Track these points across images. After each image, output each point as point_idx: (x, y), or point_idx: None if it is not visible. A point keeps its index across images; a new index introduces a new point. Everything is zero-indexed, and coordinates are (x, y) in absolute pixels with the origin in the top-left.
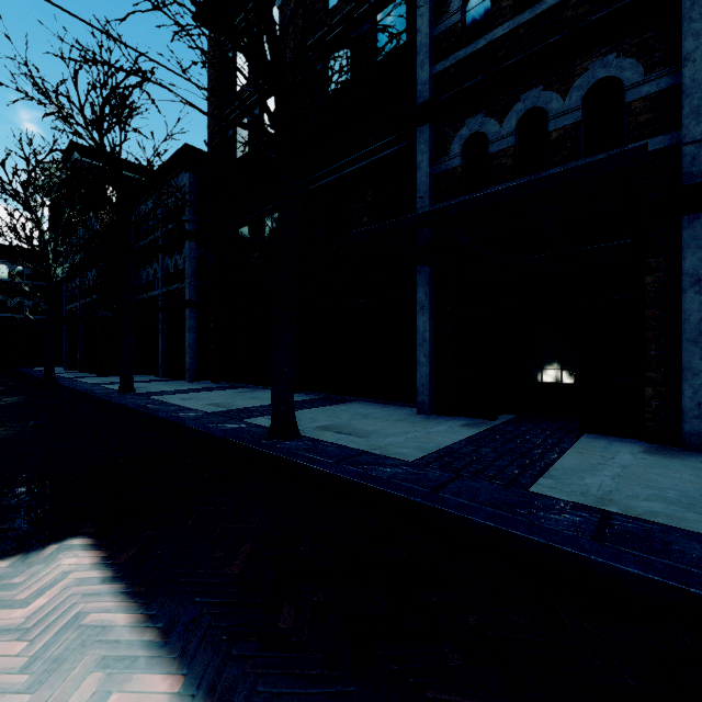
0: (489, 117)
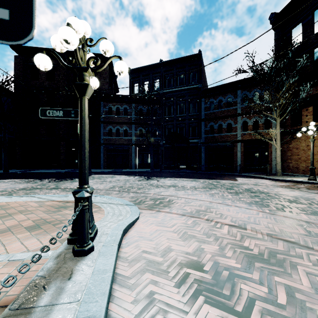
0: (112, 127)
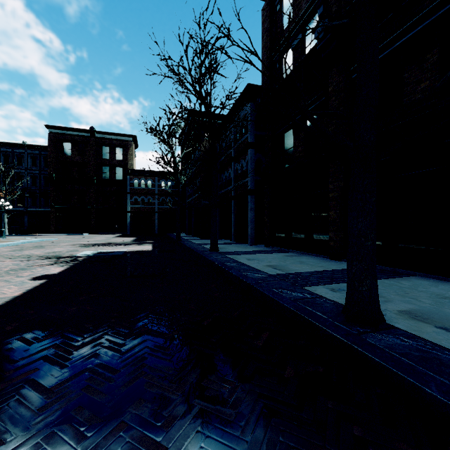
0: None
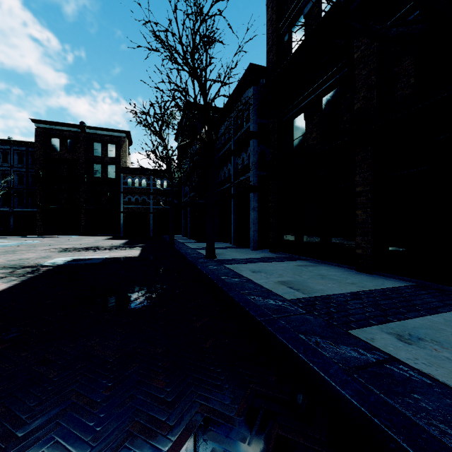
0: None
